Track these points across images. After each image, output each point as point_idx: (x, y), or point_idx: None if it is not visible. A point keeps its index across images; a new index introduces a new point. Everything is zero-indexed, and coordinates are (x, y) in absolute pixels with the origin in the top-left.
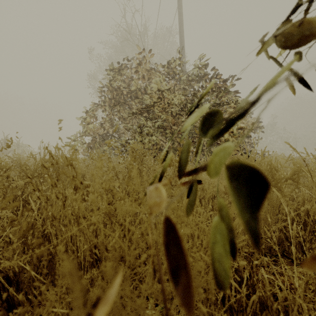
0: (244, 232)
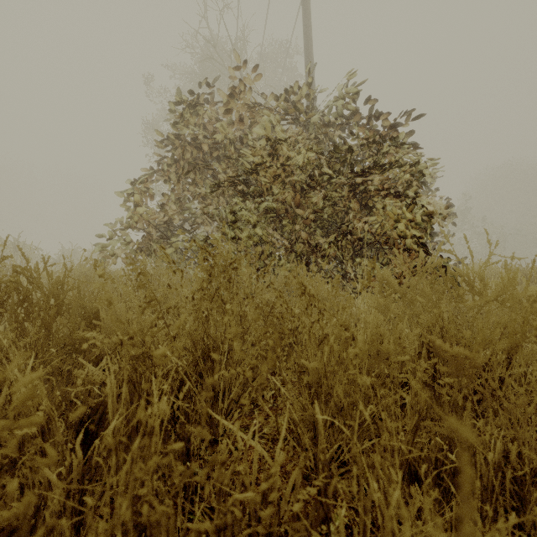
0: (496, 476)
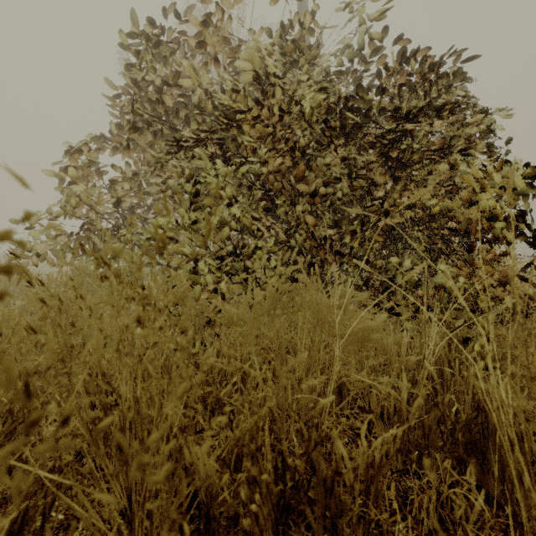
0: None
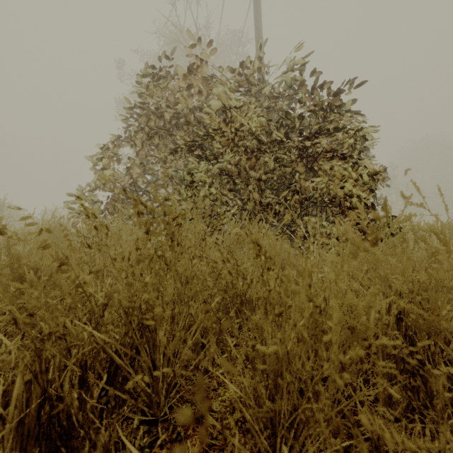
0: None
